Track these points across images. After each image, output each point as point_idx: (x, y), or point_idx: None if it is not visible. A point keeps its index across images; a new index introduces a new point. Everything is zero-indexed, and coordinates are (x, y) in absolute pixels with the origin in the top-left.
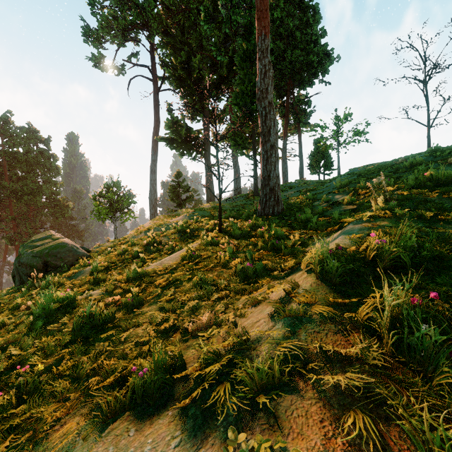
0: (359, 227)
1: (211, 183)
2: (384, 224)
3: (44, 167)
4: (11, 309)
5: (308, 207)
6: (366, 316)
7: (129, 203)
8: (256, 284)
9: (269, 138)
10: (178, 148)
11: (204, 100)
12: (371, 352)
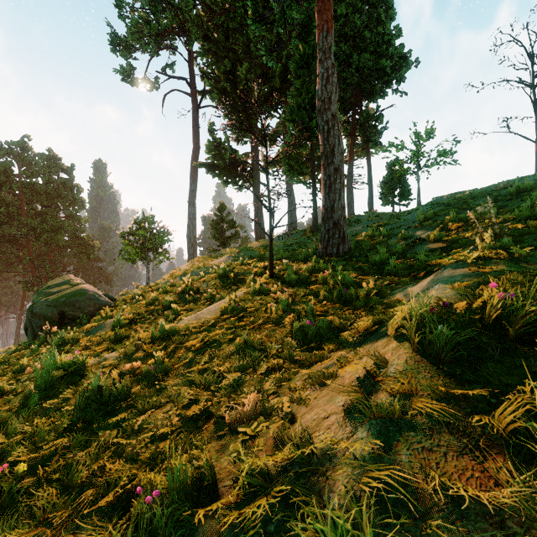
0: (462, 273)
1: (261, 218)
2: (500, 269)
3: (66, 199)
4: (15, 372)
5: (382, 245)
6: (513, 425)
7: (163, 241)
8: (320, 349)
9: (332, 160)
10: (221, 176)
11: (252, 118)
12: (536, 503)
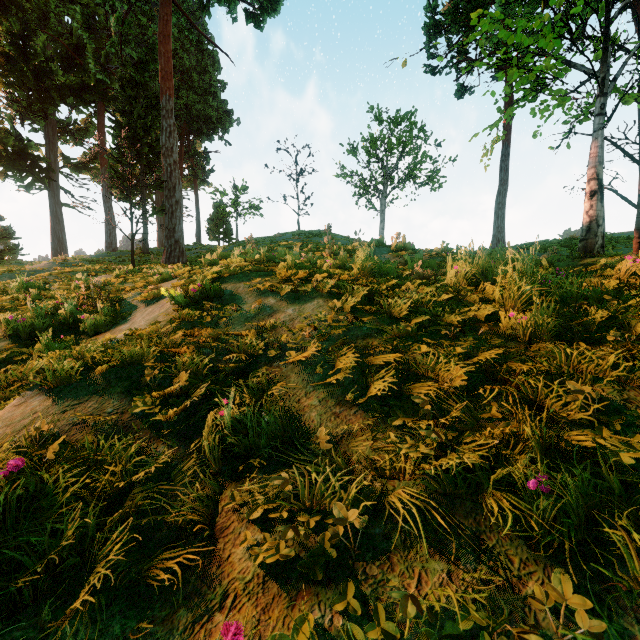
0: None
1: (62, 232)
2: None
3: None
4: None
5: None
6: None
7: None
8: None
9: (174, 194)
10: None
11: (50, 103)
12: None
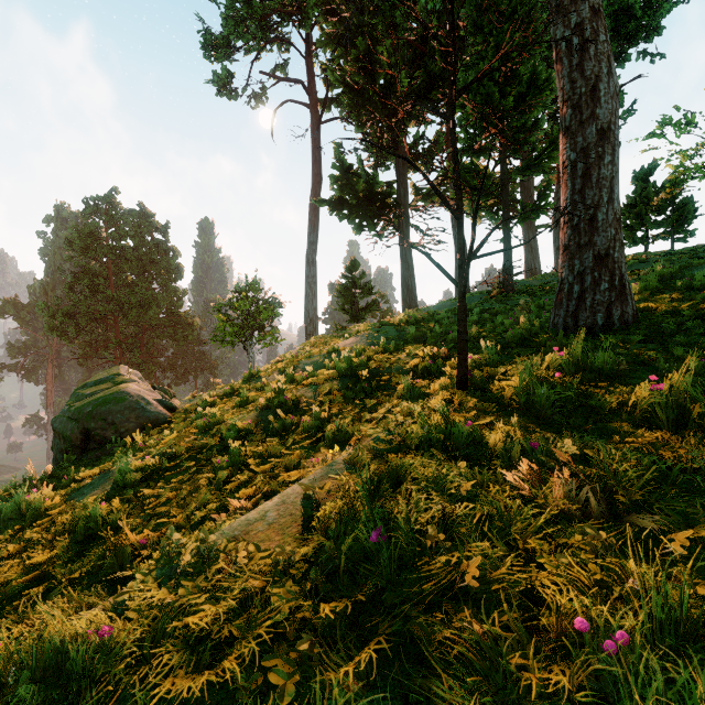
0: None
1: (411, 278)
2: None
3: (160, 266)
4: None
5: None
6: None
7: (270, 315)
8: None
9: (593, 111)
10: (352, 217)
11: (398, 127)
12: None
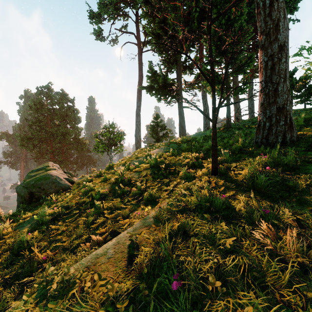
0: None
1: (183, 122)
2: None
3: (70, 117)
4: None
5: None
6: None
7: (119, 139)
8: None
9: (276, 36)
10: (156, 94)
11: (177, 54)
12: None
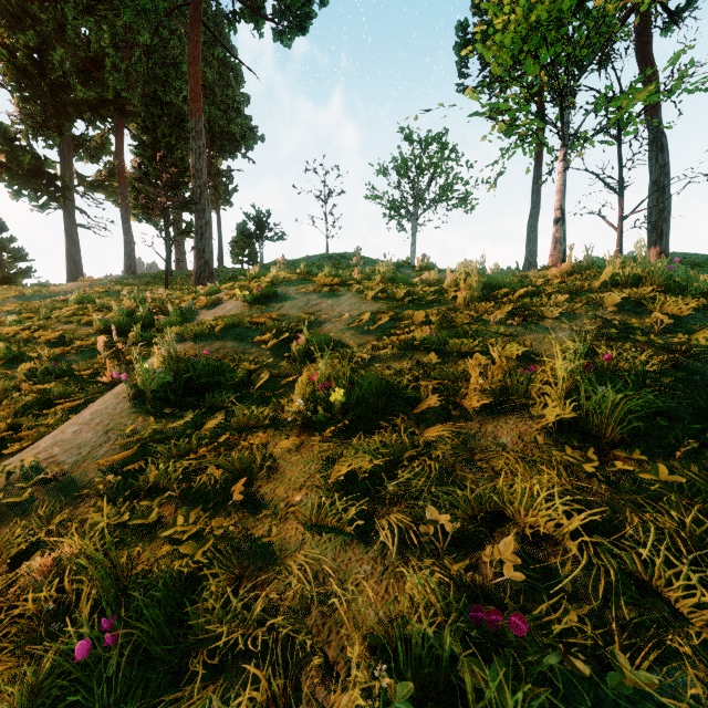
0: None
1: (78, 254)
2: None
3: None
4: None
5: None
6: None
7: None
8: None
9: (204, 216)
10: (13, 183)
11: (66, 119)
12: None
